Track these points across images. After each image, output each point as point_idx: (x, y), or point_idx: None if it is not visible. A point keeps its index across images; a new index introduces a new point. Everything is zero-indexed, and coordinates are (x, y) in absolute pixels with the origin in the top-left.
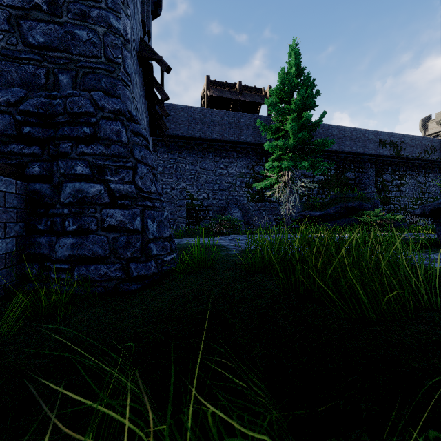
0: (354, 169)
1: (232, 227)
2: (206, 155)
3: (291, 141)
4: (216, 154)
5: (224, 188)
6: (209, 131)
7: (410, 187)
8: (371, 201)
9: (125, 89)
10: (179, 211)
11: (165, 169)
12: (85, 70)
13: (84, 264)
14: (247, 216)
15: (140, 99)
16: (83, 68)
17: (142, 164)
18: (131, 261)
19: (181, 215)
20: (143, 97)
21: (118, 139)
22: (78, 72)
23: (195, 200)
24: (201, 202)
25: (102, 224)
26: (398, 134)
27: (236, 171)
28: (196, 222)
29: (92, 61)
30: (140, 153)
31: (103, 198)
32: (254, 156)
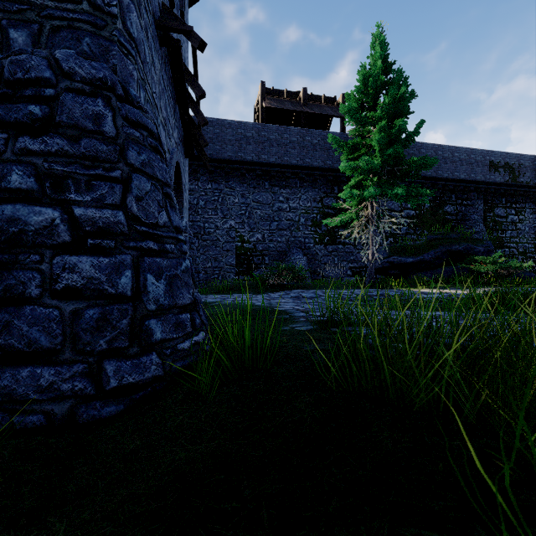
0: (456, 201)
1: (295, 278)
2: (260, 184)
3: (377, 160)
4: (273, 183)
5: (285, 227)
6: (264, 154)
7: (531, 224)
8: (483, 243)
9: (125, 60)
10: (226, 257)
11: (207, 202)
12: (55, 23)
13: (10, 364)
14: (313, 263)
15: (164, 96)
16: (52, 19)
17: (143, 175)
18: (109, 356)
19: (228, 262)
20: (171, 97)
21: (96, 128)
22: (42, 25)
23: (246, 243)
24: (254, 245)
25: (52, 284)
26: (515, 153)
27: (300, 204)
28: (247, 272)
29: (67, 8)
30: (139, 156)
31: (57, 235)
32: (323, 185)
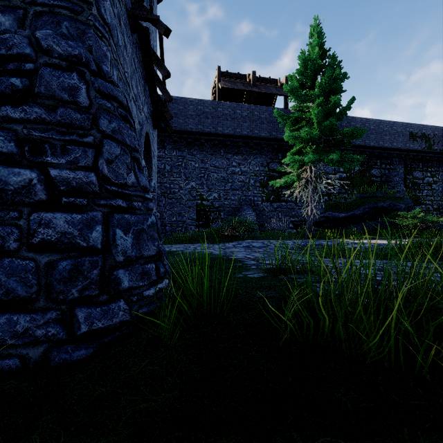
0: (380, 165)
1: (246, 230)
2: (217, 152)
3: (316, 131)
4: (227, 151)
5: (237, 187)
6: (220, 126)
7: None
8: (404, 201)
9: (99, 42)
10: (188, 213)
11: (172, 167)
12: (38, 8)
13: None
14: (261, 218)
15: (135, 76)
16: (35, 5)
17: (113, 141)
18: (81, 303)
19: (190, 216)
20: (141, 77)
21: (71, 99)
22: (26, 10)
23: (205, 201)
24: (212, 202)
25: (29, 238)
26: (431, 126)
27: (250, 168)
28: (206, 225)
29: None
30: (110, 124)
31: (34, 193)
32: (269, 153)
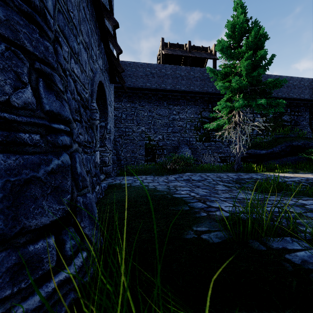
0: (290, 112)
1: (185, 164)
2: (161, 103)
3: (244, 81)
4: (169, 102)
5: (176, 131)
6: (163, 83)
7: None
8: None
9: None
10: (139, 150)
11: (127, 115)
12: None
13: None
14: (195, 154)
15: (86, 25)
16: None
17: None
18: None
19: (141, 153)
20: (95, 32)
21: None
22: None
23: (152, 141)
24: (157, 142)
25: None
26: None
27: (186, 116)
28: (152, 159)
29: None
30: None
31: None
32: (202, 104)
